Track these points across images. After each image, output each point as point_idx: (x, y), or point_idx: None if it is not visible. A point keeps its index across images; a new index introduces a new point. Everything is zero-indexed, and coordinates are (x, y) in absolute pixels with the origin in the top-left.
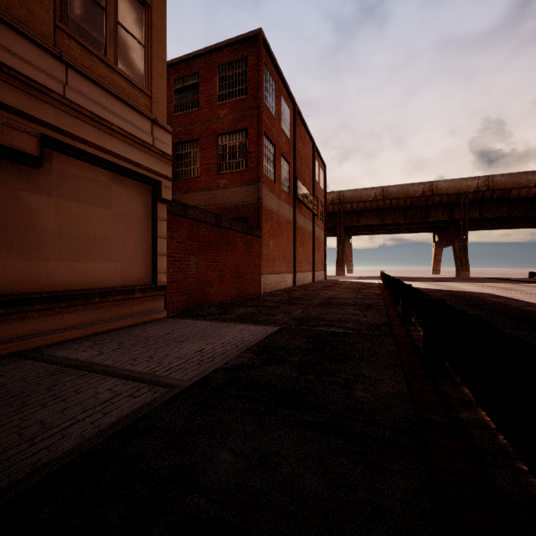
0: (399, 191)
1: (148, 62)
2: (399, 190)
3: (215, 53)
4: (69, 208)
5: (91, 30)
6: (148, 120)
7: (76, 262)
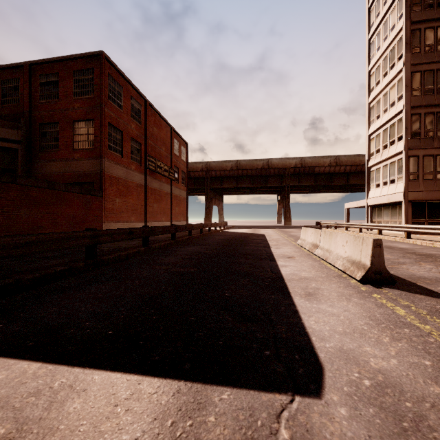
0: (247, 164)
1: None
2: (247, 163)
3: (71, 61)
4: None
5: None
6: None
7: None
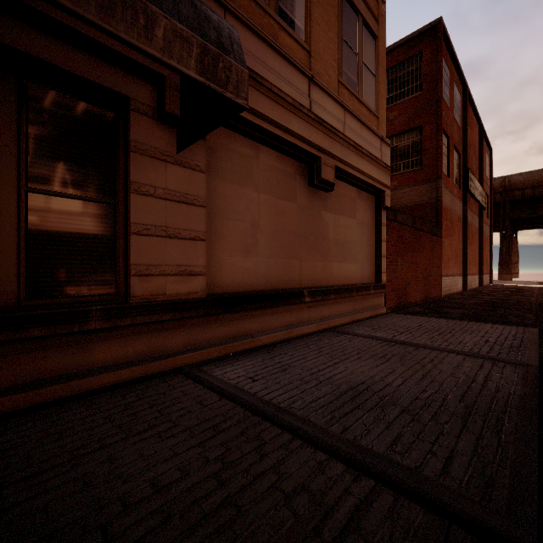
0: None
1: (377, 88)
2: None
3: None
4: (339, 220)
5: (352, 76)
6: (378, 138)
7: (341, 263)
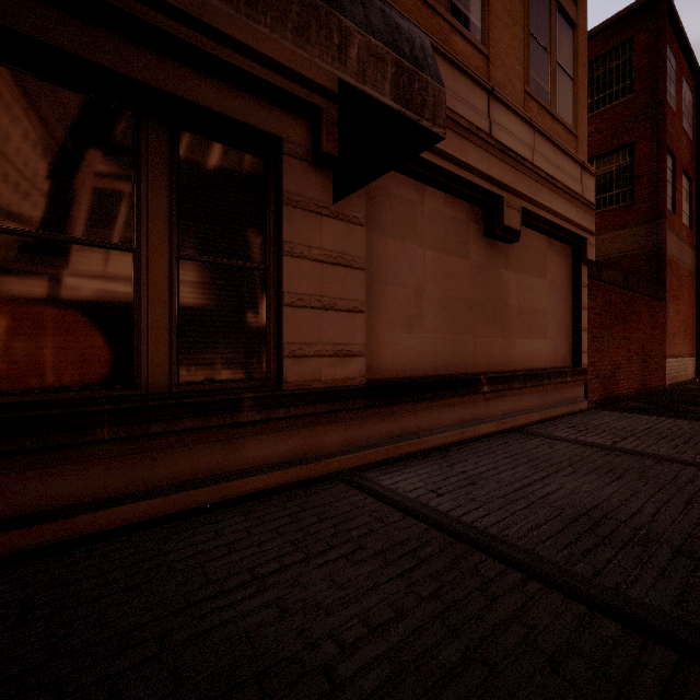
0: None
1: (575, 95)
2: None
3: None
4: (523, 281)
5: (542, 82)
6: (578, 166)
7: (527, 339)
